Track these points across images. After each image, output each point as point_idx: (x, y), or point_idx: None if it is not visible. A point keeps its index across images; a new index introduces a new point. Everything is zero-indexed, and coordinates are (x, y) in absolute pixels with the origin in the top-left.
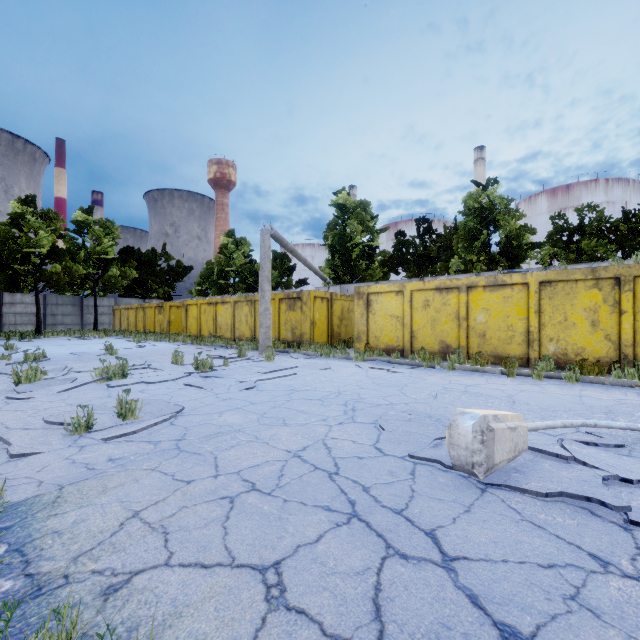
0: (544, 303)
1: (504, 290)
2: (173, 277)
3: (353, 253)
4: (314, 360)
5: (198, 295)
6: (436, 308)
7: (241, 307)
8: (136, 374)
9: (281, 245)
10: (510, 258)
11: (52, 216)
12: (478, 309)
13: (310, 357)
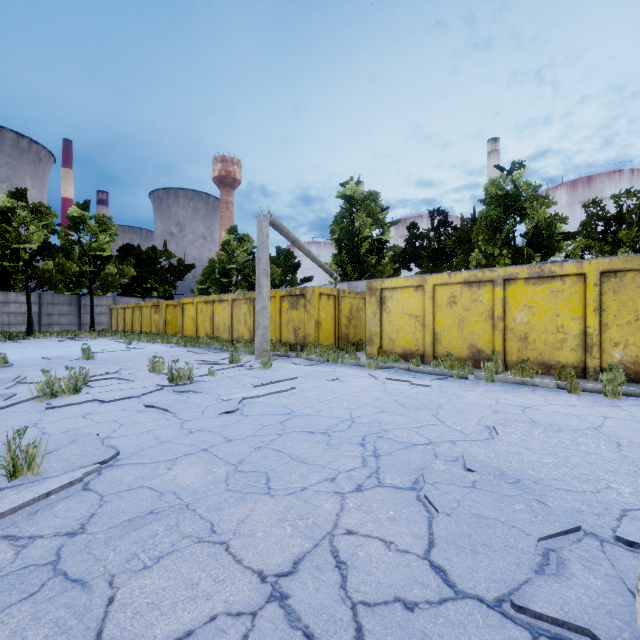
0: (607, 298)
1: (552, 283)
2: (174, 275)
3: (362, 247)
4: (319, 367)
5: (200, 294)
6: (464, 305)
7: (239, 306)
8: (96, 387)
9: (281, 234)
10: (539, 250)
11: (44, 210)
12: (518, 306)
13: (314, 363)
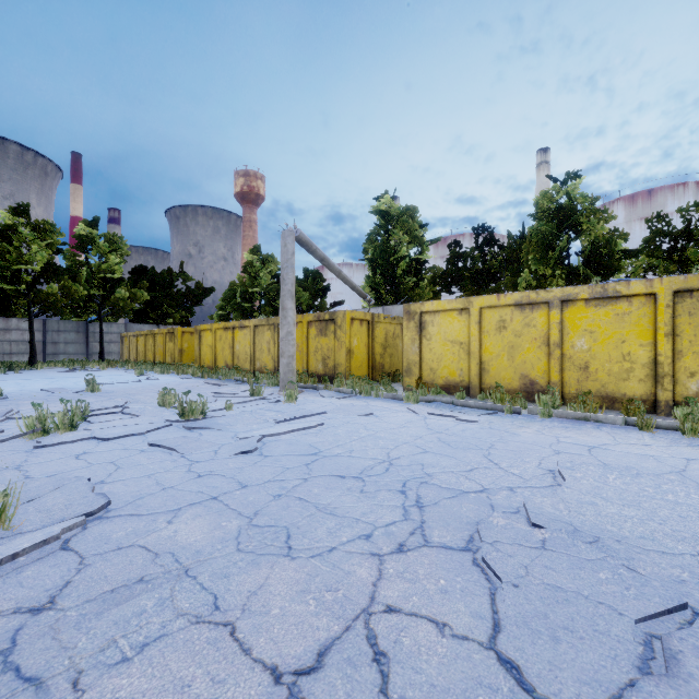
0: (681, 322)
1: (617, 304)
2: (191, 300)
3: (398, 268)
4: (350, 400)
5: (220, 321)
6: (515, 331)
7: (262, 332)
8: (96, 423)
9: (308, 251)
10: (597, 270)
11: (48, 228)
12: (577, 331)
13: (345, 396)
